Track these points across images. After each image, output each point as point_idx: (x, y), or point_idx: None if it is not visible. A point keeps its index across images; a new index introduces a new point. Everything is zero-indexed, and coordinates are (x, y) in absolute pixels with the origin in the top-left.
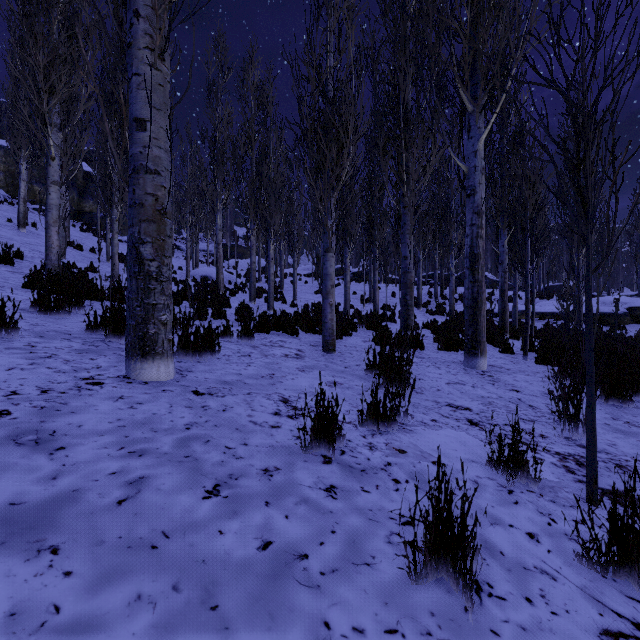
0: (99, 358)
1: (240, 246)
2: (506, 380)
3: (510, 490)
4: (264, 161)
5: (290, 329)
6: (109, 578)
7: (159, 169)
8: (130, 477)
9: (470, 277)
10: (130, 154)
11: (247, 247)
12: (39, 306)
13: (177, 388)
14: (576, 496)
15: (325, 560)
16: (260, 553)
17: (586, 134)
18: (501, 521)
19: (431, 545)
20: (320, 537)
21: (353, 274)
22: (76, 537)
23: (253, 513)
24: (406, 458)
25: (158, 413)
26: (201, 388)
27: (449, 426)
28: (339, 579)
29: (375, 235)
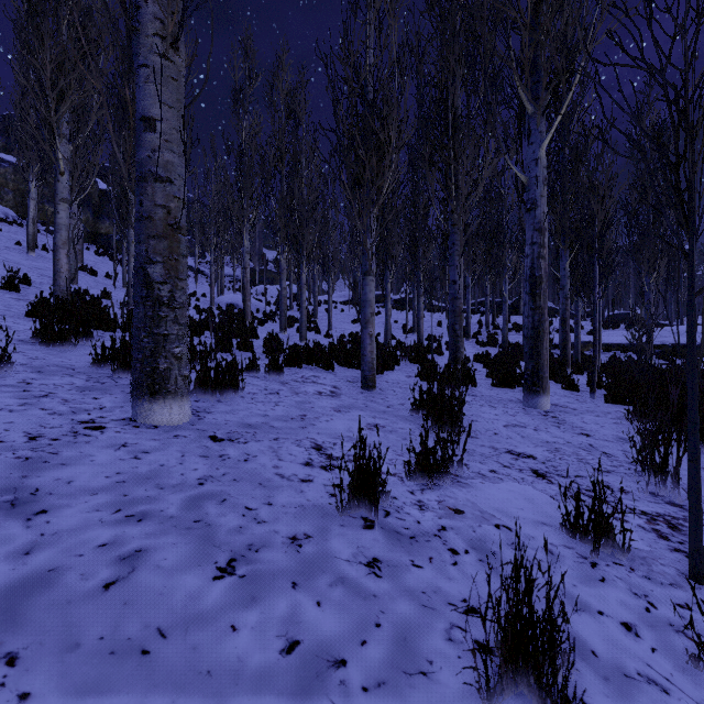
0: (104, 397)
1: (270, 271)
2: (573, 422)
3: (593, 562)
4: (295, 175)
5: (324, 363)
6: (79, 702)
7: (171, 177)
8: (124, 550)
9: (530, 303)
10: (138, 160)
11: (277, 271)
12: (41, 337)
13: (192, 433)
14: (675, 570)
15: (368, 668)
16: (283, 659)
17: (689, 124)
18: (587, 606)
19: (507, 650)
20: (361, 633)
21: (394, 301)
22: (43, 639)
23: (276, 599)
24: (463, 520)
25: (167, 464)
26: (220, 433)
27: (511, 478)
28: (387, 698)
29: (419, 257)
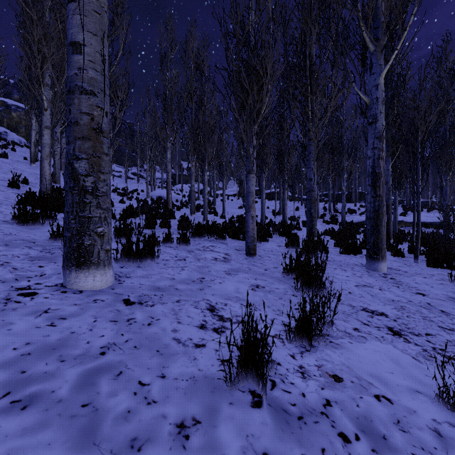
0: (48, 265)
1: (185, 175)
2: (408, 283)
3: None
4: (200, 108)
5: (219, 236)
6: None
7: (94, 91)
8: None
9: (372, 193)
10: (68, 78)
11: (188, 174)
12: (17, 219)
13: (109, 297)
14: None
15: None
16: None
17: None
18: None
19: None
20: None
21: (266, 194)
22: None
23: None
24: (344, 390)
25: (77, 331)
26: (133, 296)
27: (373, 337)
28: None
29: (284, 163)
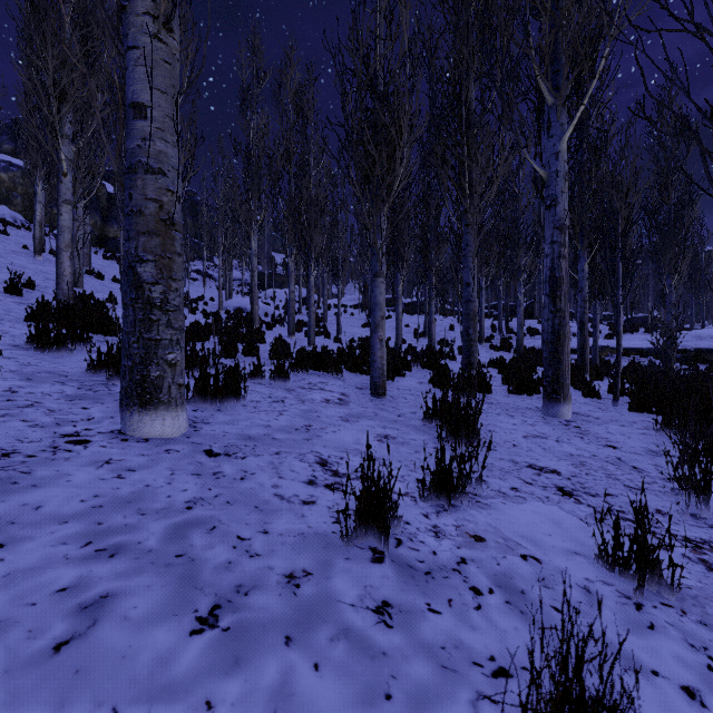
0: (94, 407)
1: (279, 274)
2: (597, 432)
3: (637, 603)
4: (304, 175)
5: (332, 368)
6: None
7: (164, 169)
8: (87, 596)
9: (550, 306)
10: (128, 150)
11: (285, 274)
12: (35, 342)
13: (185, 447)
14: None
15: None
16: None
17: None
18: (638, 663)
19: None
20: (368, 709)
21: (405, 305)
22: None
23: (265, 661)
24: (485, 550)
25: (153, 484)
26: (217, 446)
27: (535, 497)
28: None
29: (431, 259)
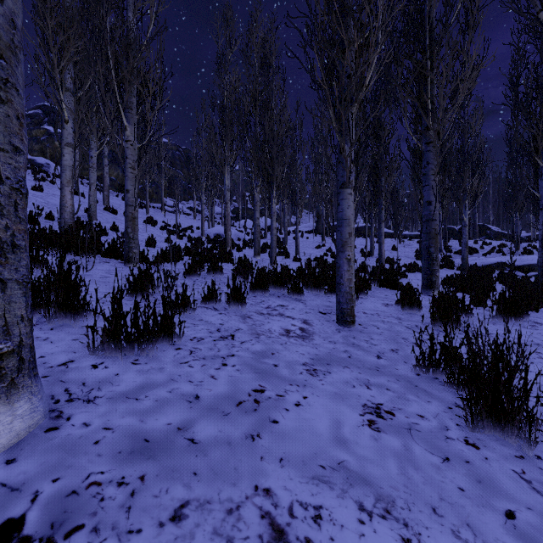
0: None
1: (250, 209)
2: None
3: None
4: (266, 112)
5: (293, 289)
6: None
7: None
8: None
9: None
10: None
11: (251, 204)
12: None
13: None
14: None
15: None
16: None
17: None
18: None
19: None
20: None
21: None
22: None
23: None
24: None
25: None
26: (48, 497)
27: None
28: None
29: (381, 186)
